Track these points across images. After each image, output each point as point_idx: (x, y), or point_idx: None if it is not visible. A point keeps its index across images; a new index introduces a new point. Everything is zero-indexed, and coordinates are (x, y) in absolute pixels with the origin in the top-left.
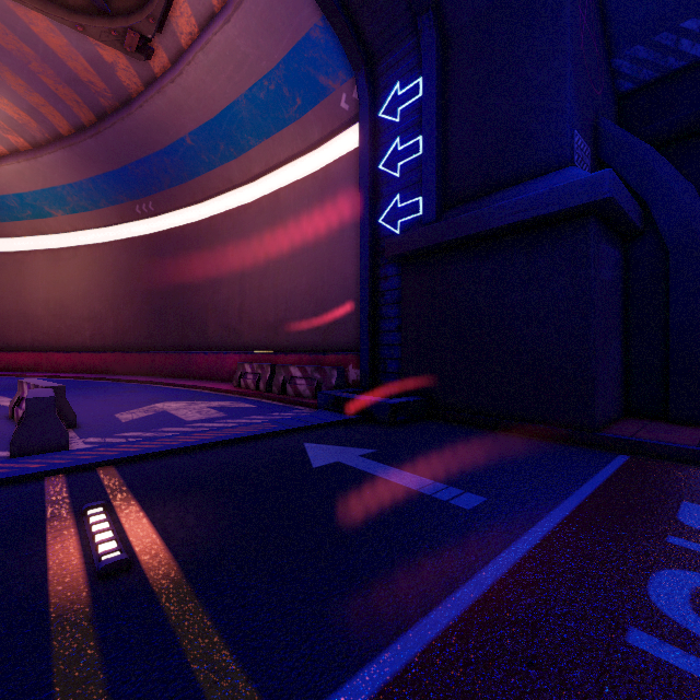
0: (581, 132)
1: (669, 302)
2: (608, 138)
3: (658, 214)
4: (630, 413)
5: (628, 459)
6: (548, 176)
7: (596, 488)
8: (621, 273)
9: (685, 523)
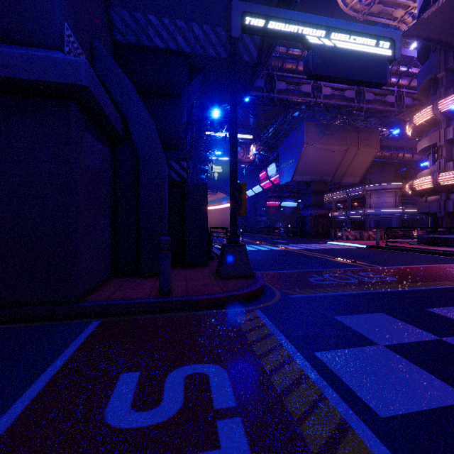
0: (74, 32)
1: (140, 193)
2: (101, 58)
3: (133, 130)
4: (117, 274)
5: (97, 326)
6: (36, 49)
7: (30, 402)
8: (110, 167)
9: (109, 422)
